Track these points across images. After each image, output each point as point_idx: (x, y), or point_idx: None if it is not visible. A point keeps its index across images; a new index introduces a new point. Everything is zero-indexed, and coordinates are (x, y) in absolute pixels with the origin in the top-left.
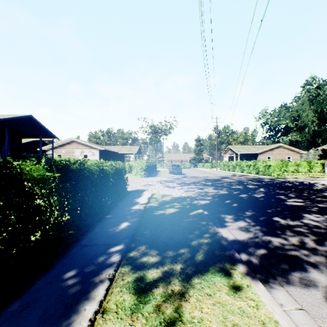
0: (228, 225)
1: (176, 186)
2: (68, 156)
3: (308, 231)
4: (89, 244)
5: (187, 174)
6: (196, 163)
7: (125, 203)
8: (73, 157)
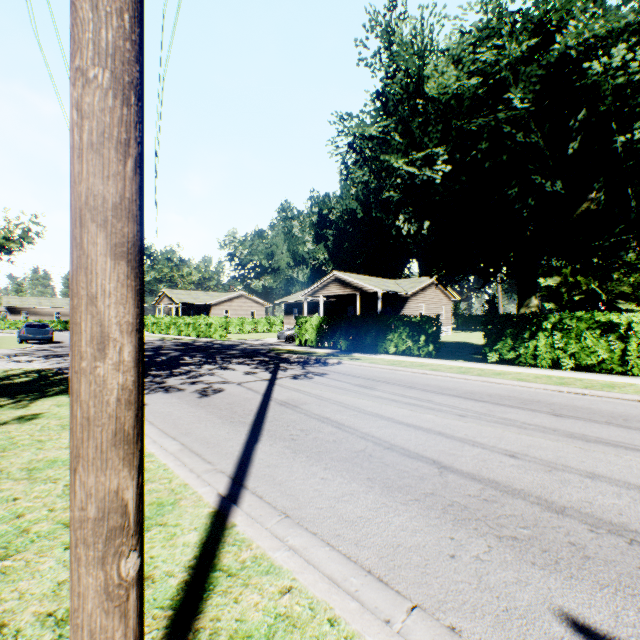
0: None
1: (35, 360)
2: None
3: (168, 374)
4: None
5: (67, 343)
6: None
7: None
8: None
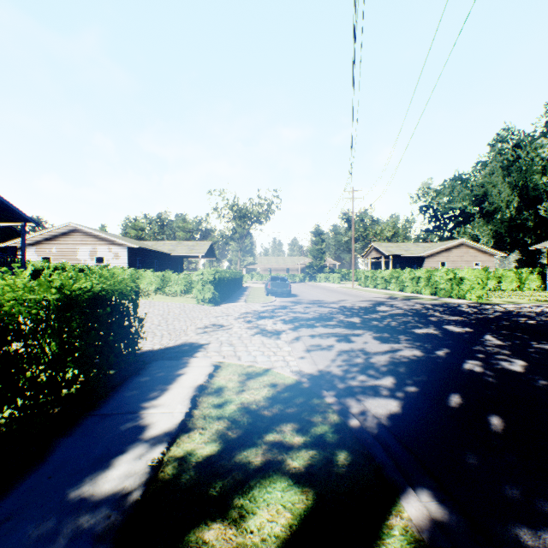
0: None
1: (281, 331)
2: (65, 259)
3: None
4: None
5: (301, 296)
6: (315, 274)
7: (90, 433)
8: (75, 261)
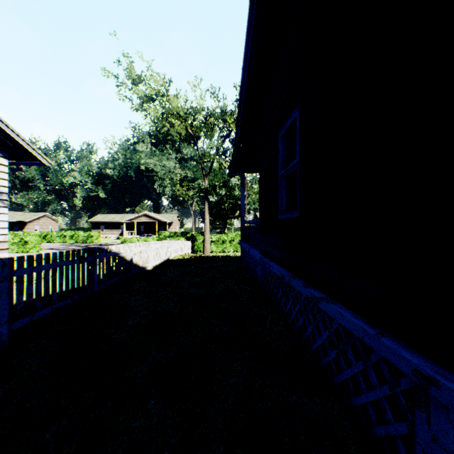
0: None
1: None
2: None
3: None
4: None
5: None
6: None
7: None
8: None
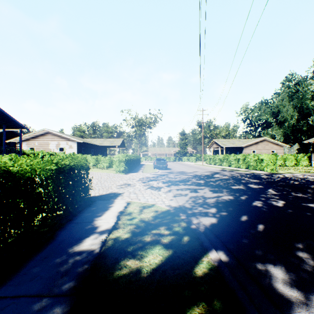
0: None
1: (161, 187)
2: (42, 149)
3: None
4: None
5: (173, 169)
6: (181, 157)
7: (72, 229)
8: (48, 150)
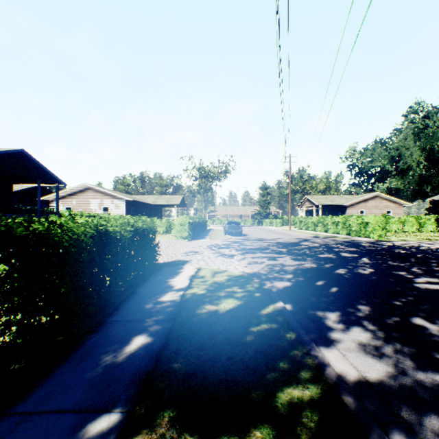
0: (336, 337)
1: (234, 255)
2: (81, 209)
3: None
4: (41, 409)
5: (249, 236)
6: (262, 219)
7: (150, 287)
8: (89, 210)
